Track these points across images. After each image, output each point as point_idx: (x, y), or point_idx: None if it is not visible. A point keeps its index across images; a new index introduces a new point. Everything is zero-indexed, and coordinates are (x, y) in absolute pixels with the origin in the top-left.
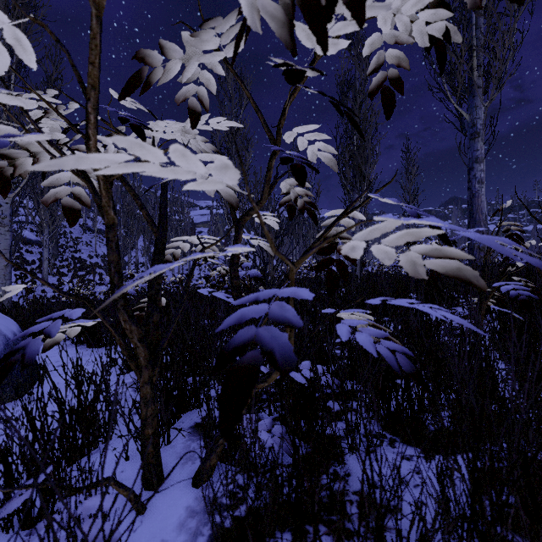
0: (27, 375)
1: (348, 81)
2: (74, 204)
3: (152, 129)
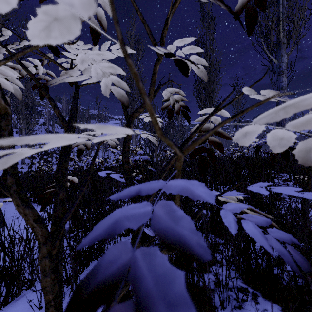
0: None
1: (202, 42)
2: None
3: (65, 50)
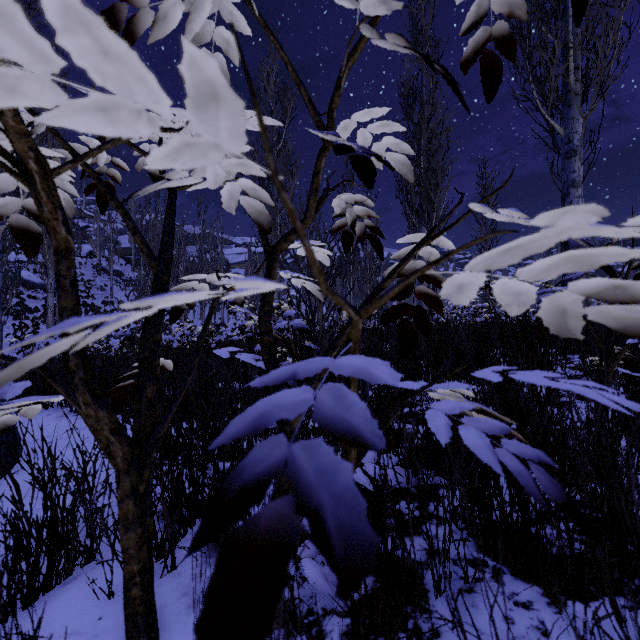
0: None
1: (413, 90)
2: (29, 225)
3: None
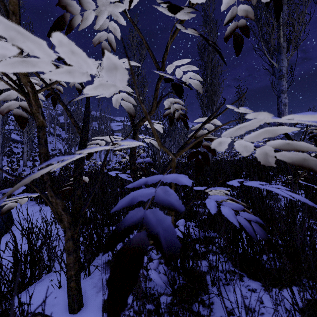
0: (3, 225)
1: (204, 45)
2: (22, 114)
3: None
